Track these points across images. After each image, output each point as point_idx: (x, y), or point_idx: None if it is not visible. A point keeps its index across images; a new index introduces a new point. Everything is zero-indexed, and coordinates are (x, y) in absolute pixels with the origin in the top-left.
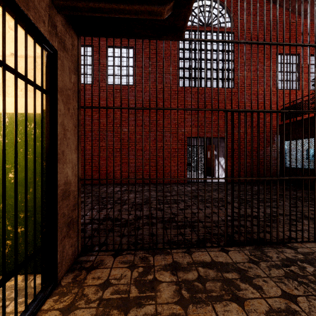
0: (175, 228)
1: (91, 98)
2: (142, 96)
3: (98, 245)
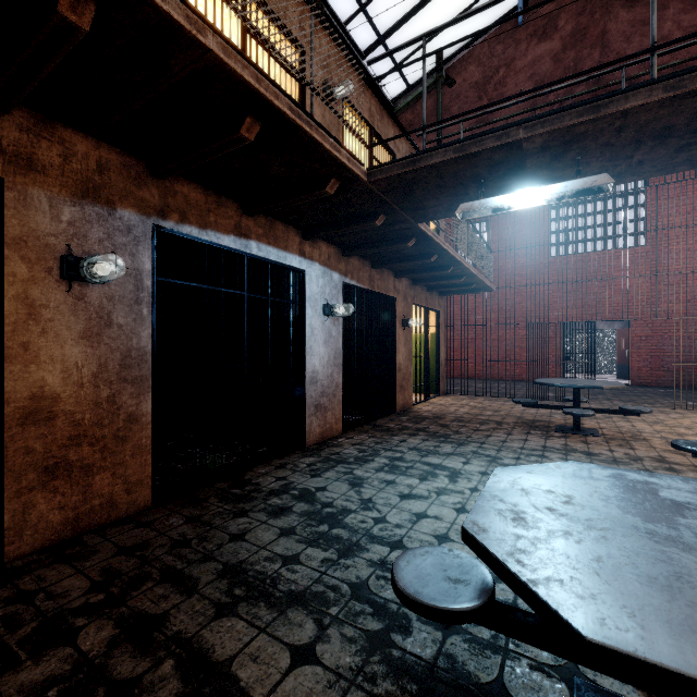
0: (500, 395)
1: (450, 322)
2: (475, 319)
3: (453, 391)
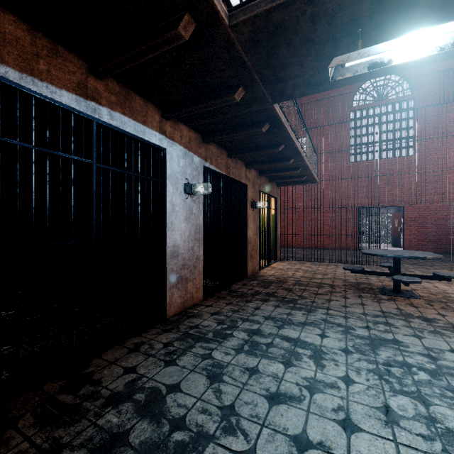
0: (321, 260)
1: (284, 206)
2: (303, 204)
3: (287, 257)
